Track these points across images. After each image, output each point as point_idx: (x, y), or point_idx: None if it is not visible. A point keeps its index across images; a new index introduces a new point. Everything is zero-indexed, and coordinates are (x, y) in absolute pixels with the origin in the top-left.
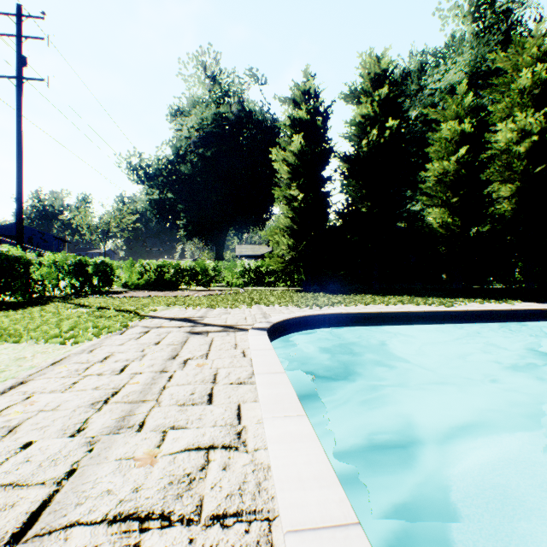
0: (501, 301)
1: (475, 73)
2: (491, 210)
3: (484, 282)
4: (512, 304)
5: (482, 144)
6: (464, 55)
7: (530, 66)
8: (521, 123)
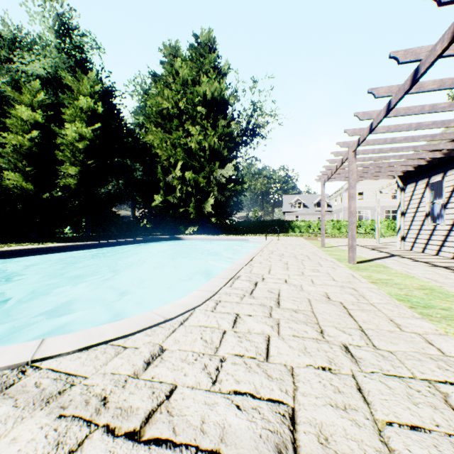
0: (44, 243)
1: (58, 78)
2: (58, 182)
3: (61, 232)
4: (47, 245)
5: (52, 134)
6: (47, 59)
7: (88, 96)
8: (81, 130)
